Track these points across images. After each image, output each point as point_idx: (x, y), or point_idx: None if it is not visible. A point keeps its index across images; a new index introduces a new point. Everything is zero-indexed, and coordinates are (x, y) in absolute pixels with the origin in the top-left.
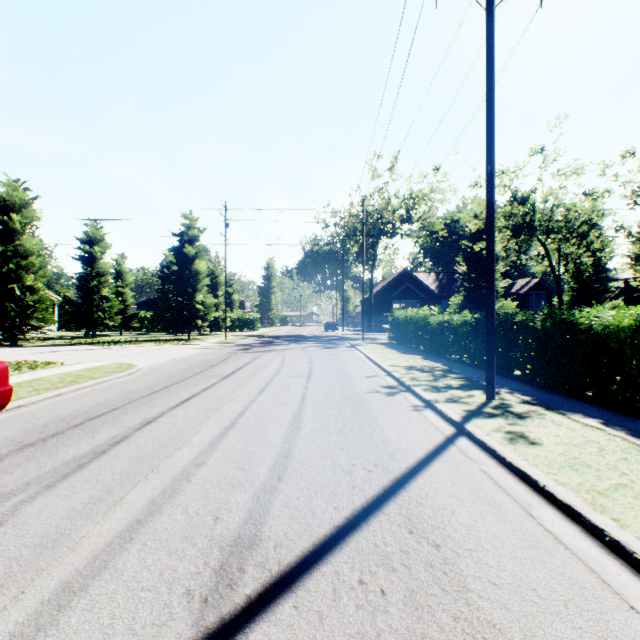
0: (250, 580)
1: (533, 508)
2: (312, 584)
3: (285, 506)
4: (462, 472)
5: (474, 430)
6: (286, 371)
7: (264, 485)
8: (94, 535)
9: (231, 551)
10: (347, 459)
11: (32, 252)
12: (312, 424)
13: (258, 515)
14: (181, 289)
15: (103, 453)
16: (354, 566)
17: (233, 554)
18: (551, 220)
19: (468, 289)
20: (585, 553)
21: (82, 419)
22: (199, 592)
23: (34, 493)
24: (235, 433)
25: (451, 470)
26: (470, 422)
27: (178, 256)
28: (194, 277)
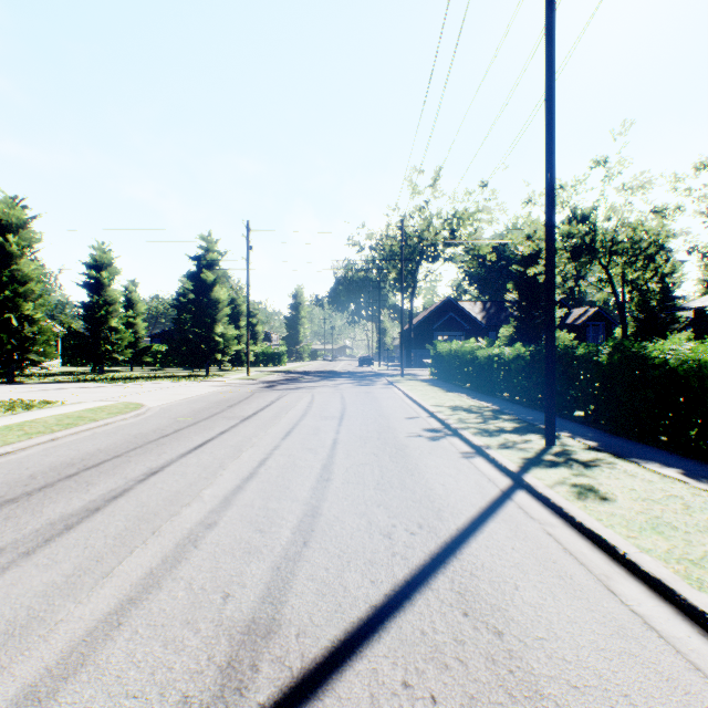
0: (265, 682)
1: (613, 582)
2: (343, 688)
3: (311, 579)
4: (523, 535)
5: (534, 482)
6: (315, 412)
7: (286, 552)
8: (74, 619)
9: (242, 641)
10: (386, 518)
11: (31, 278)
12: (344, 475)
13: (278, 592)
14: (198, 319)
15: (96, 511)
16: (396, 662)
17: (245, 645)
18: (615, 241)
19: (519, 319)
20: (684, 643)
21: (77, 469)
22: (199, 700)
23: (7, 562)
24: (254, 486)
25: (510, 532)
26: (529, 472)
27: (195, 282)
28: (213, 306)
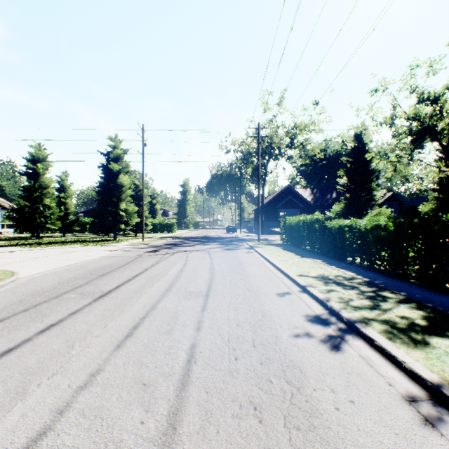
0: None
1: None
2: None
3: None
4: None
5: None
6: (181, 284)
7: None
8: None
9: None
10: None
11: None
12: None
13: None
14: (107, 199)
15: None
16: None
17: None
18: None
19: (349, 198)
20: None
21: None
22: None
23: None
24: None
25: None
26: None
27: (105, 171)
28: (118, 189)
